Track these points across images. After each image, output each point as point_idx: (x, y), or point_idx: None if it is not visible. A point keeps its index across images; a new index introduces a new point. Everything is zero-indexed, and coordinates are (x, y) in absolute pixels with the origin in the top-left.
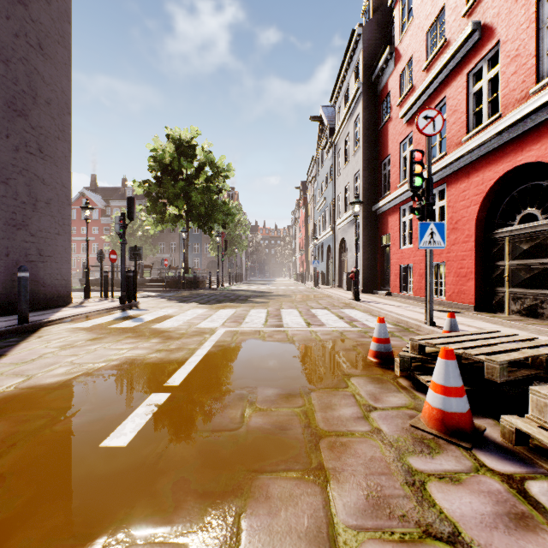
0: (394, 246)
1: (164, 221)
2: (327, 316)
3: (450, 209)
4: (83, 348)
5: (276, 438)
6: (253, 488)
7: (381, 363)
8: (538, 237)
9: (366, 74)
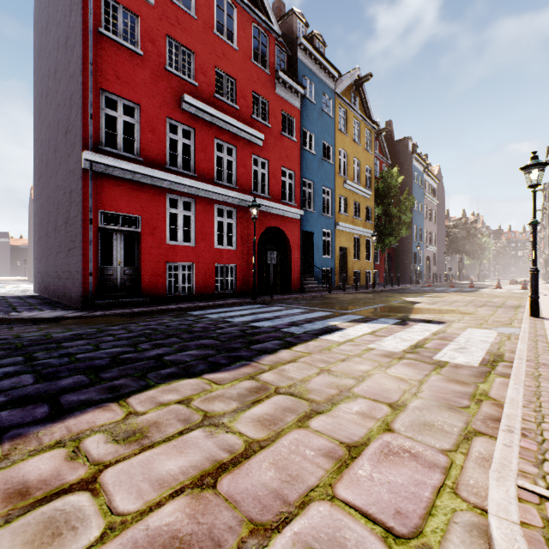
0: None
1: (450, 253)
2: None
3: None
4: None
5: None
6: None
7: None
8: None
9: None
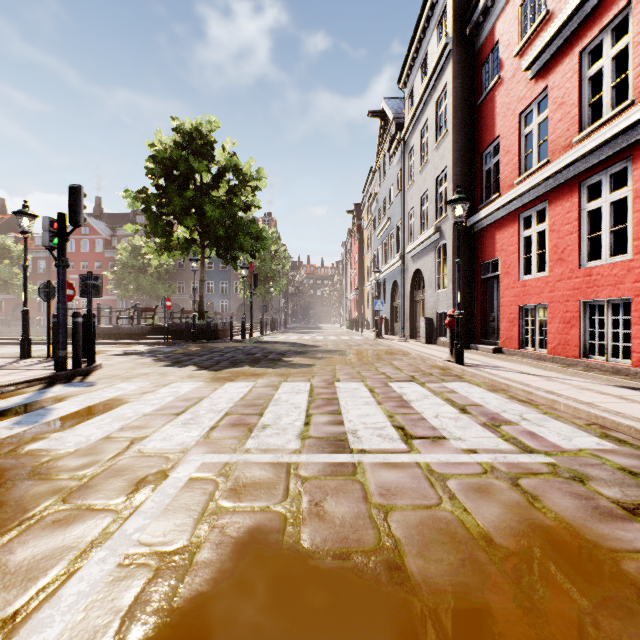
0: (507, 276)
1: (171, 247)
2: (430, 403)
3: None
4: None
5: None
6: None
7: None
8: None
9: (457, 24)
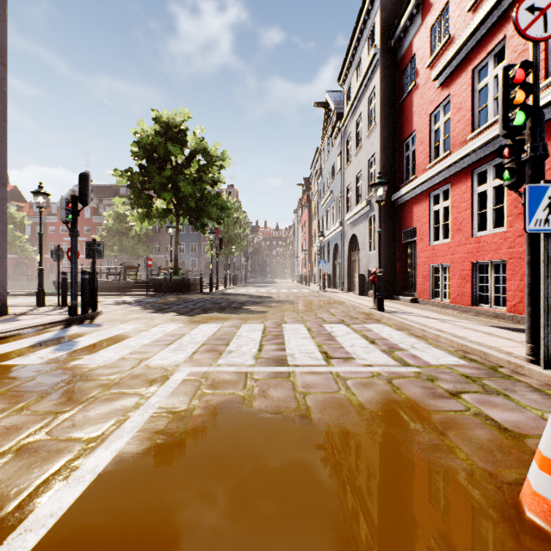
0: (421, 241)
1: (151, 216)
2: (350, 337)
3: None
4: None
5: None
6: None
7: None
8: None
9: (383, 38)
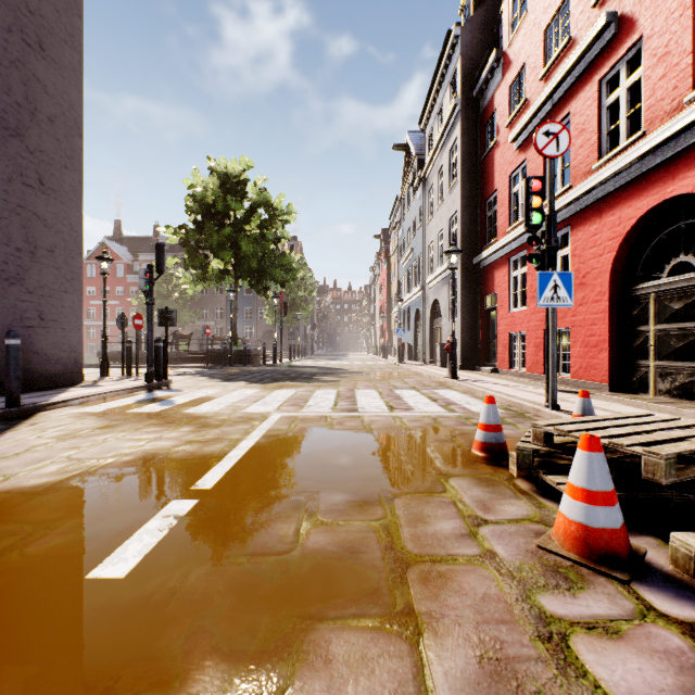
0: (502, 308)
1: (206, 278)
2: (416, 398)
3: (576, 259)
4: (88, 438)
5: (343, 566)
6: (307, 645)
7: (490, 458)
8: (694, 293)
9: (465, 88)
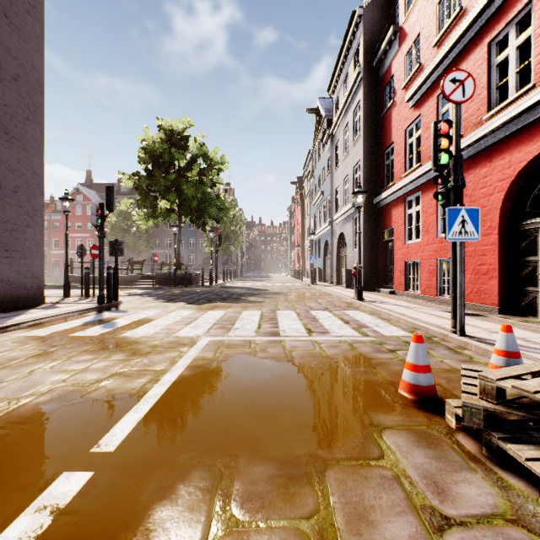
0: (398, 240)
1: (156, 215)
2: (330, 320)
3: (467, 198)
4: (16, 370)
5: None
6: None
7: (420, 402)
8: None
9: (367, 58)
